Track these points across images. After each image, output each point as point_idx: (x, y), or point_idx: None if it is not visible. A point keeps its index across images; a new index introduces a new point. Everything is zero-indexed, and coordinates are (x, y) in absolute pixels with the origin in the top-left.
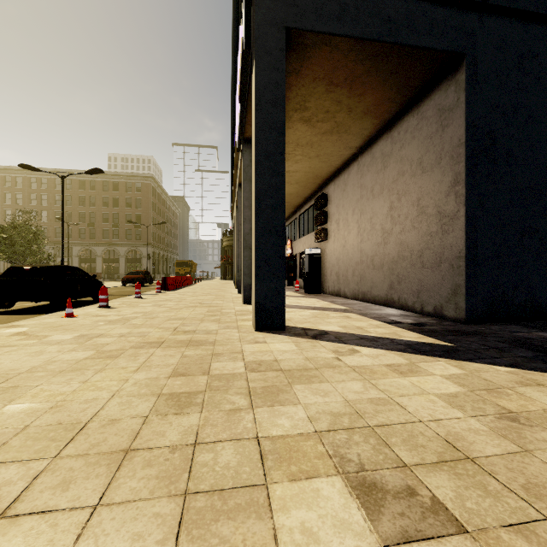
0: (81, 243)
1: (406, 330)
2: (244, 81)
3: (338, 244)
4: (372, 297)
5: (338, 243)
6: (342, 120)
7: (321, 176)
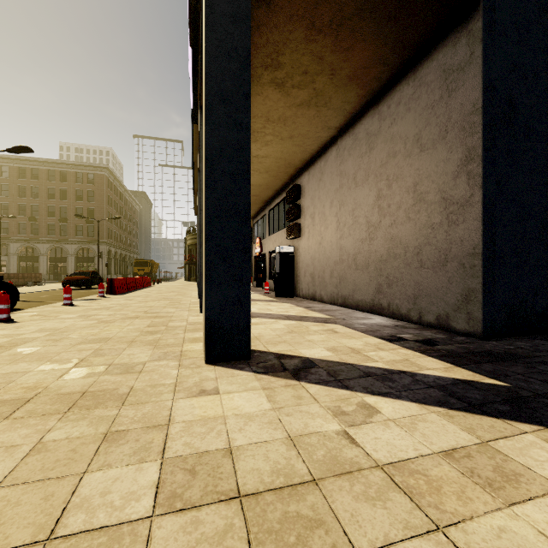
0: (21, 239)
1: (419, 353)
2: (193, 4)
3: (313, 241)
4: (354, 302)
5: (313, 240)
6: (322, 86)
7: (294, 164)
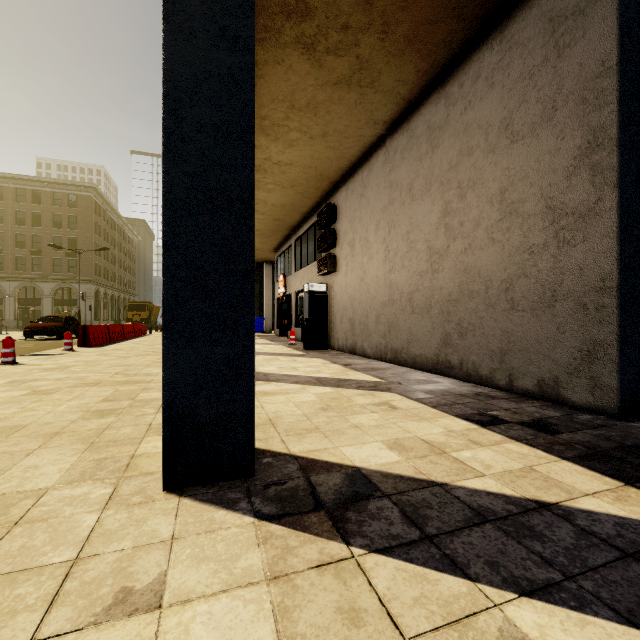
0: None
1: (543, 452)
2: None
3: (352, 276)
4: (410, 358)
5: (352, 275)
6: (369, 53)
7: (328, 176)
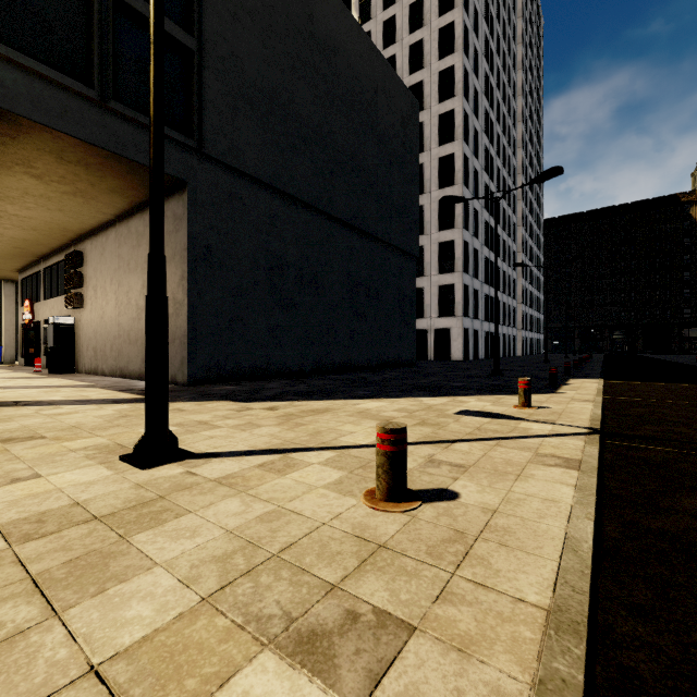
0: None
1: (129, 393)
2: None
3: (95, 314)
4: (129, 373)
5: (95, 313)
6: (85, 188)
7: (73, 230)
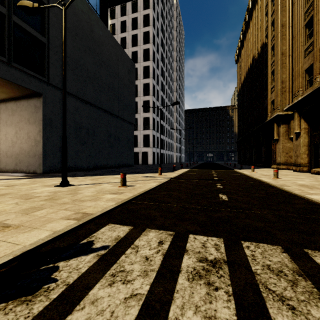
0: None
1: (20, 176)
2: None
3: None
4: (6, 170)
5: None
6: None
7: None
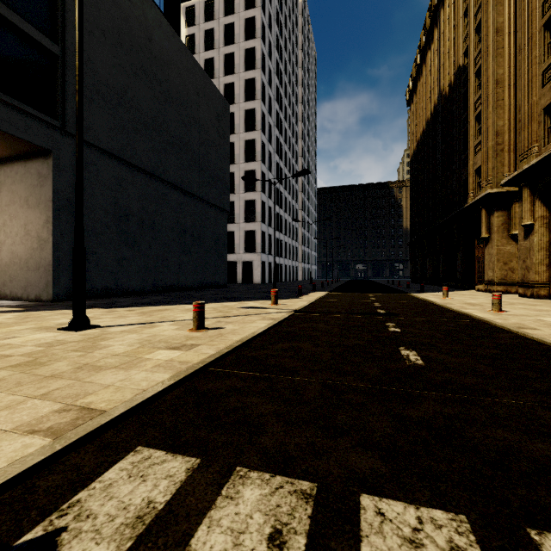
0: None
1: (6, 308)
2: None
3: None
4: None
5: None
6: None
7: None
